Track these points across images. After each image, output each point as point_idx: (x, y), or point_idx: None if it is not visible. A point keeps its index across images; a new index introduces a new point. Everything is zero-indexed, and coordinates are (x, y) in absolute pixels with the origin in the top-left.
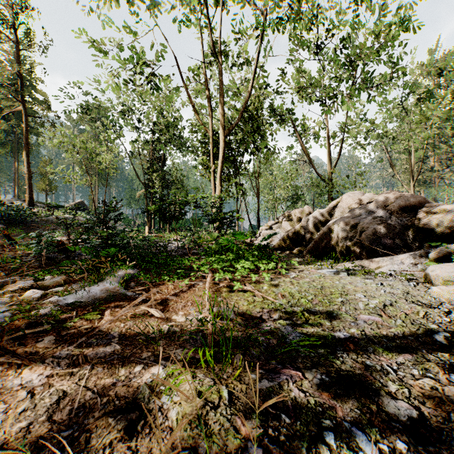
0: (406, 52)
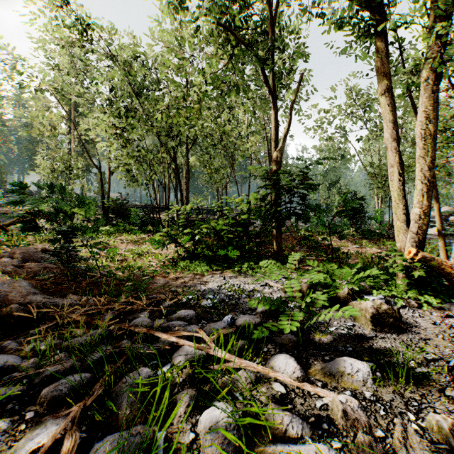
0: None
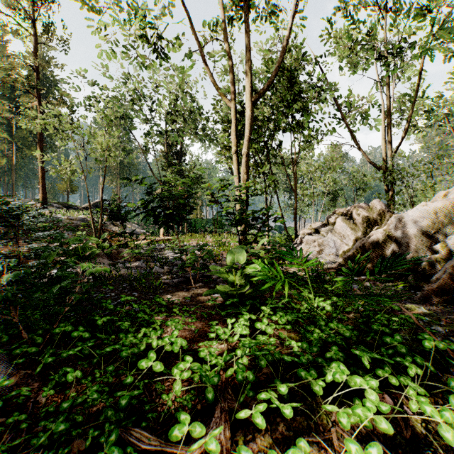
0: None
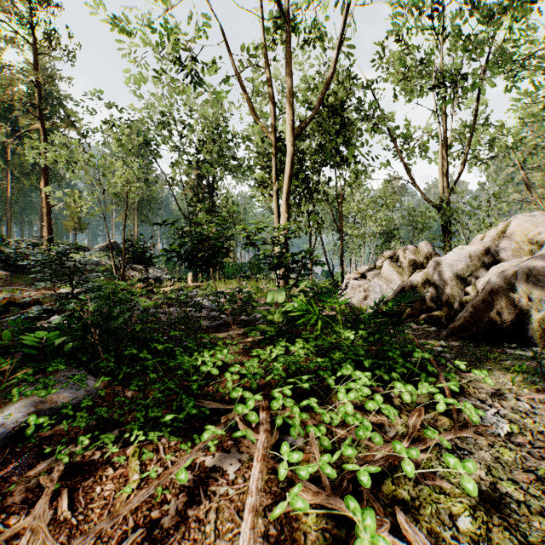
0: None
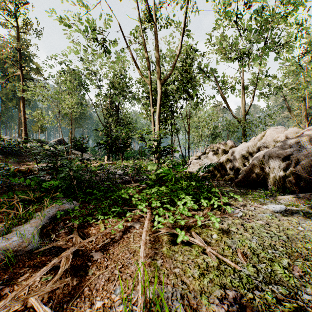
0: (308, 17)
